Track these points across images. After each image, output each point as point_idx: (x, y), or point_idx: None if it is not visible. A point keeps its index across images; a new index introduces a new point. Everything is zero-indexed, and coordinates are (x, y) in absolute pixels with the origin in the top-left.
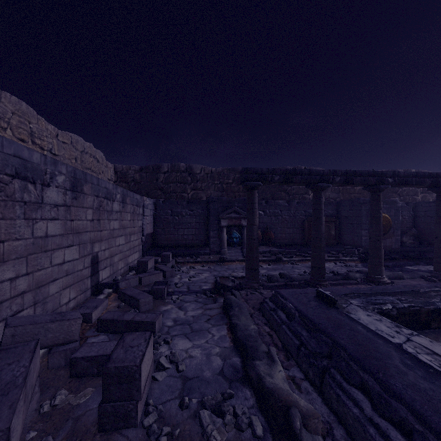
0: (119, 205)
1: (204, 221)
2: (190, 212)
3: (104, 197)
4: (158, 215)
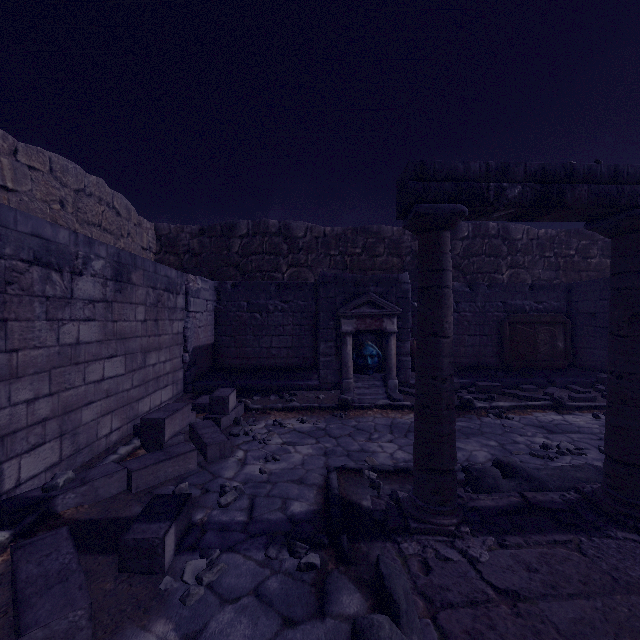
0: (102, 286)
1: (309, 322)
2: (283, 305)
3: (30, 260)
4: (223, 310)
